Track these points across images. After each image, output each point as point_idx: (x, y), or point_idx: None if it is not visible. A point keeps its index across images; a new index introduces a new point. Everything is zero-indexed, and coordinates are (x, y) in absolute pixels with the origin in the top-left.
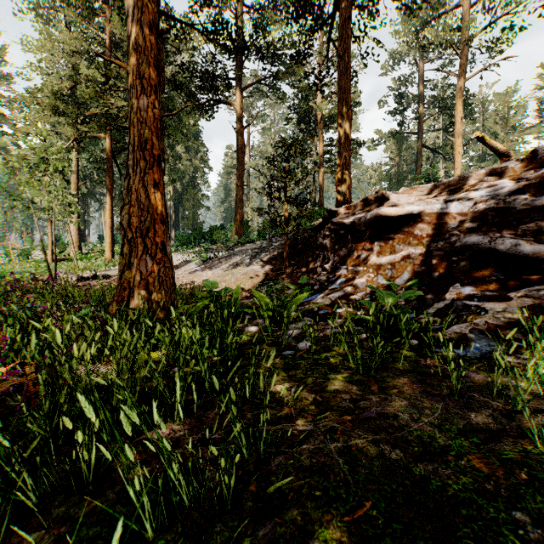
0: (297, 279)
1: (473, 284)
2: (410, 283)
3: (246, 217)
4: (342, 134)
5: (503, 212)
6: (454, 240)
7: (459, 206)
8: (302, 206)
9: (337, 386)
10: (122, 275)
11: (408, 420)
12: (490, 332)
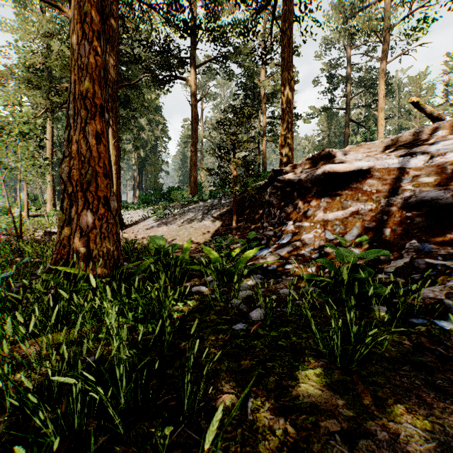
0: (244, 233)
1: (431, 241)
2: (360, 239)
3: (199, 179)
4: (285, 103)
5: None
6: (408, 195)
7: (413, 160)
8: (249, 166)
9: (314, 397)
10: (62, 232)
11: None
12: None
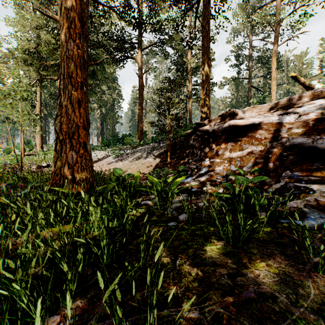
0: (176, 167)
1: (299, 171)
2: (253, 170)
3: (144, 129)
4: (205, 76)
5: (321, 121)
6: (284, 141)
7: (288, 117)
8: (179, 120)
9: (214, 259)
10: (56, 165)
11: (287, 303)
12: (318, 207)
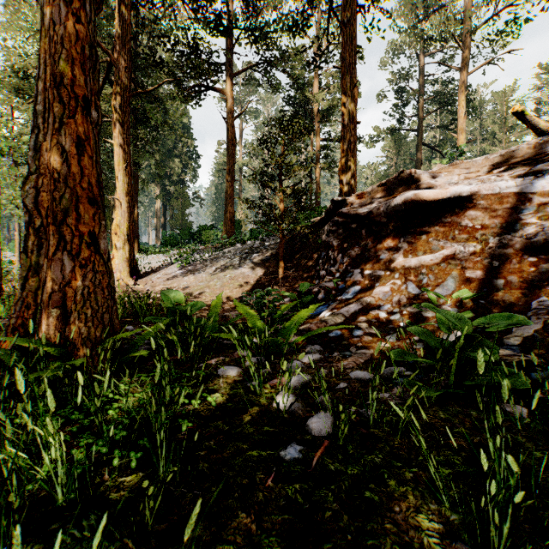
0: (294, 284)
1: None
2: (458, 294)
3: (238, 216)
4: (347, 116)
5: None
6: (532, 231)
7: (537, 181)
8: (300, 198)
9: None
10: (26, 285)
11: None
12: None
